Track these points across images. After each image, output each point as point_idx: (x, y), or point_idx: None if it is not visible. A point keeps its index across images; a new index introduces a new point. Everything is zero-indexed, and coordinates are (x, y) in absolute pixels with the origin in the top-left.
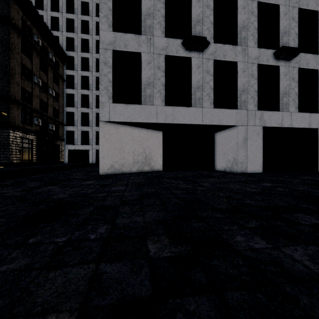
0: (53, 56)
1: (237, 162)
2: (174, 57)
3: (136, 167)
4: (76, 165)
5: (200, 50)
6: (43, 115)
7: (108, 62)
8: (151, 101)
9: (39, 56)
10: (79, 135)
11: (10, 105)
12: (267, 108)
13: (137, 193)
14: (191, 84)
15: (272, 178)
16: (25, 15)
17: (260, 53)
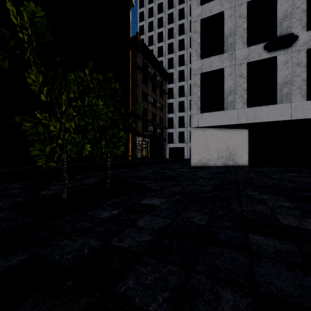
0: (159, 77)
1: None
2: (257, 61)
3: (221, 161)
4: (174, 160)
5: (286, 47)
6: (153, 123)
7: (197, 83)
8: (233, 106)
9: (151, 81)
10: (177, 135)
11: (137, 120)
12: None
13: (211, 176)
14: (276, 82)
15: None
16: (144, 57)
17: None
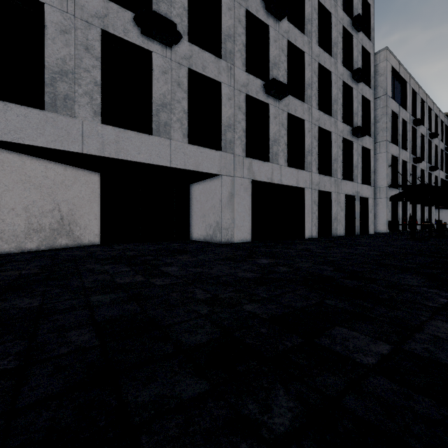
0: None
1: (220, 227)
2: (120, 39)
3: (37, 239)
4: None
5: (167, 43)
6: None
7: None
8: (70, 108)
9: None
10: None
11: None
12: (257, 157)
13: None
14: (151, 97)
15: (265, 250)
16: None
17: (249, 80)
